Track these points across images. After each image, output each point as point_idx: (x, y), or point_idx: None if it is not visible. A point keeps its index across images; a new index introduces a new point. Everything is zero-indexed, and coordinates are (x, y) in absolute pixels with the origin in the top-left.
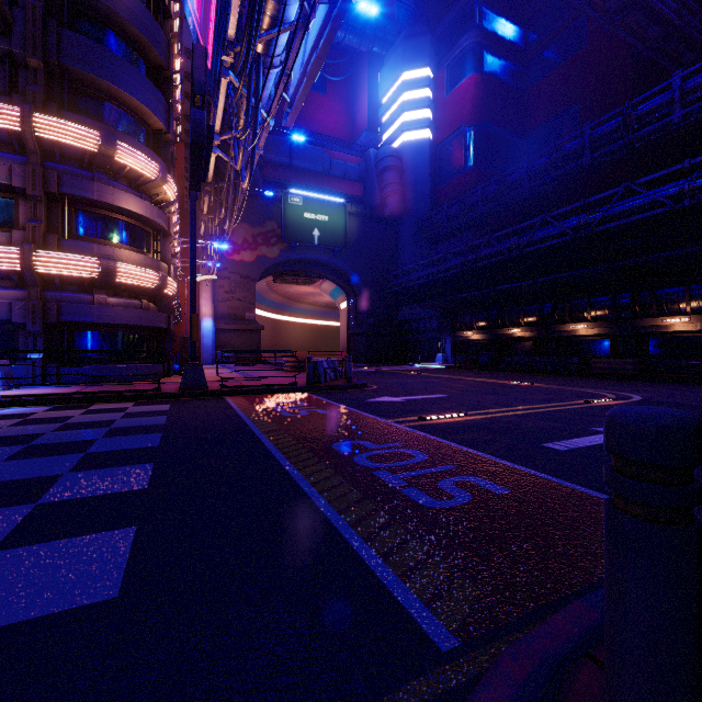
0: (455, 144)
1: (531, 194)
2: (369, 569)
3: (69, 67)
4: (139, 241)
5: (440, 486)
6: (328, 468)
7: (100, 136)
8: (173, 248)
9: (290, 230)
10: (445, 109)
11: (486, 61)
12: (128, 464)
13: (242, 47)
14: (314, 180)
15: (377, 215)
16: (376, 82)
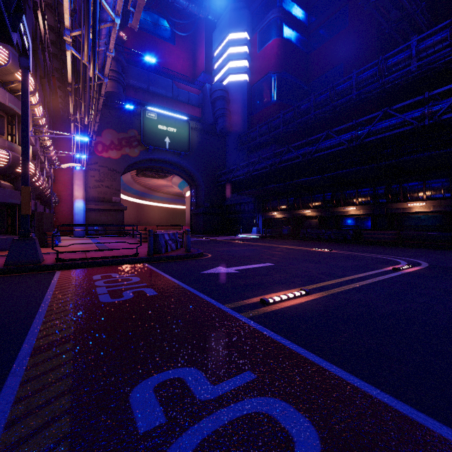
0: (264, 85)
1: (316, 119)
2: None
3: None
4: None
5: None
6: None
7: None
8: (44, 141)
9: (147, 137)
10: (258, 61)
11: (285, 31)
12: None
13: None
14: (166, 102)
15: (211, 131)
16: (211, 40)
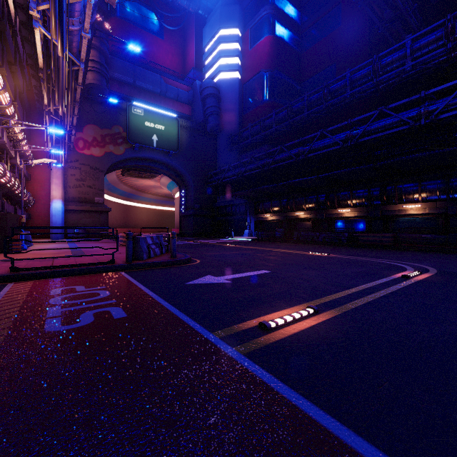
0: (256, 83)
1: (309, 119)
2: None
3: None
4: None
5: None
6: None
7: None
8: (15, 134)
9: (133, 134)
10: (250, 58)
11: (277, 28)
12: None
13: None
14: (153, 98)
15: (202, 129)
16: (201, 36)
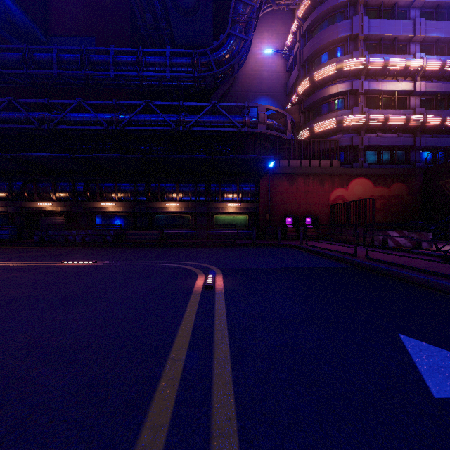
0: None
1: (60, 82)
2: None
3: None
4: None
5: None
6: None
7: None
8: None
9: None
10: None
11: None
12: None
13: None
14: None
15: None
16: None
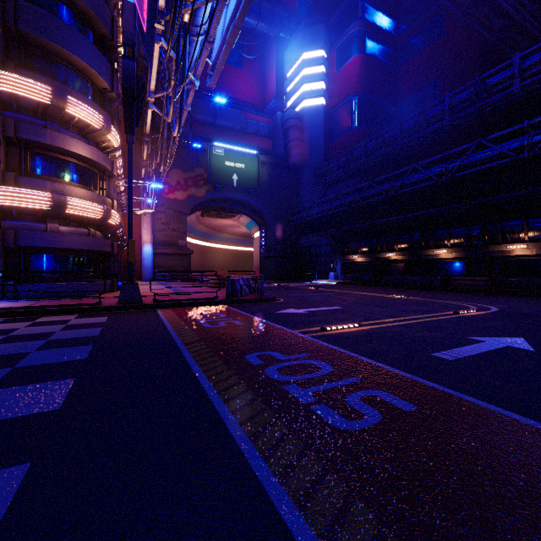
0: (344, 109)
1: (403, 148)
2: (283, 526)
3: (25, 32)
4: (87, 180)
5: (348, 402)
6: (241, 383)
7: (52, 90)
8: (119, 187)
9: (214, 175)
10: (336, 82)
11: (367, 45)
12: (50, 380)
13: (171, 15)
14: (233, 136)
15: (283, 164)
16: (282, 61)
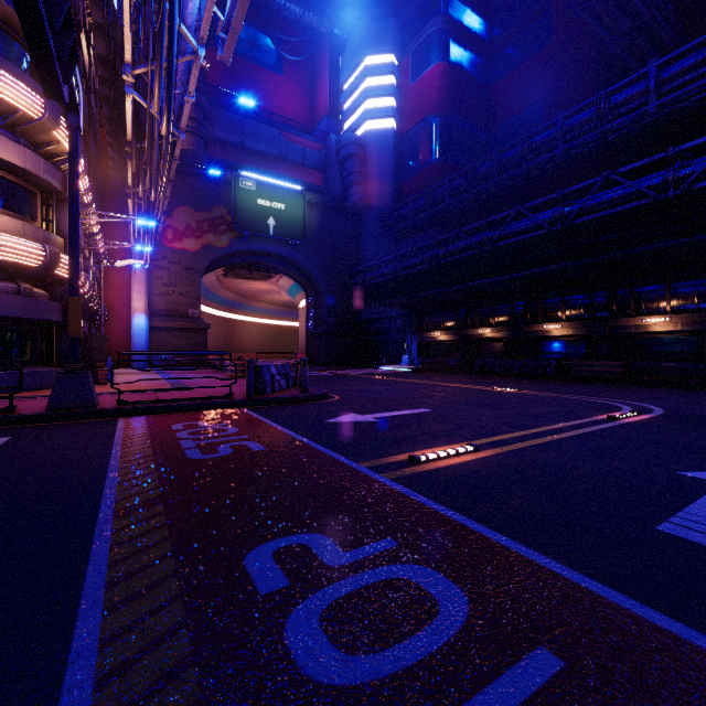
0: (421, 135)
1: (500, 188)
2: None
3: None
4: (18, 203)
5: None
6: None
7: None
8: (90, 226)
9: (241, 218)
10: (410, 98)
11: (452, 51)
12: None
13: None
14: (269, 164)
15: (339, 207)
16: (338, 67)
